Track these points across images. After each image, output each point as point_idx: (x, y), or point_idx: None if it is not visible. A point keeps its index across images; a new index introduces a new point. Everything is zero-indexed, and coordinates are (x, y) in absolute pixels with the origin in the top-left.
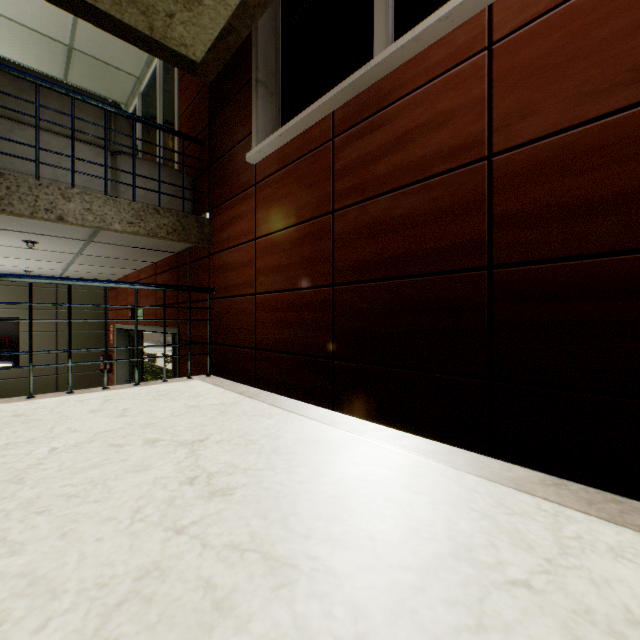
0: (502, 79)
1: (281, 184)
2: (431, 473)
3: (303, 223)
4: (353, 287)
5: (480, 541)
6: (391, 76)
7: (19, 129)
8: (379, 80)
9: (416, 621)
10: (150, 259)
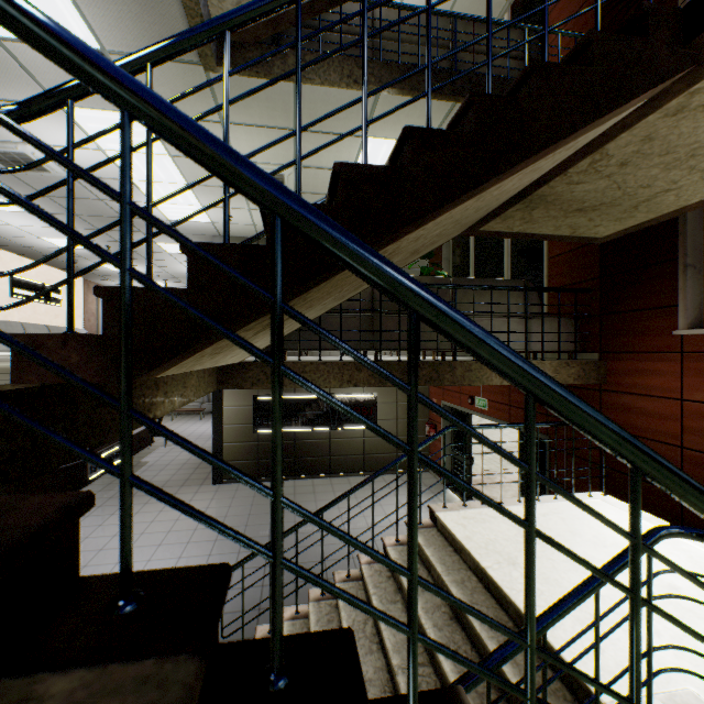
0: None
1: None
2: None
3: None
4: None
5: None
6: None
7: (479, 321)
8: None
9: None
10: None
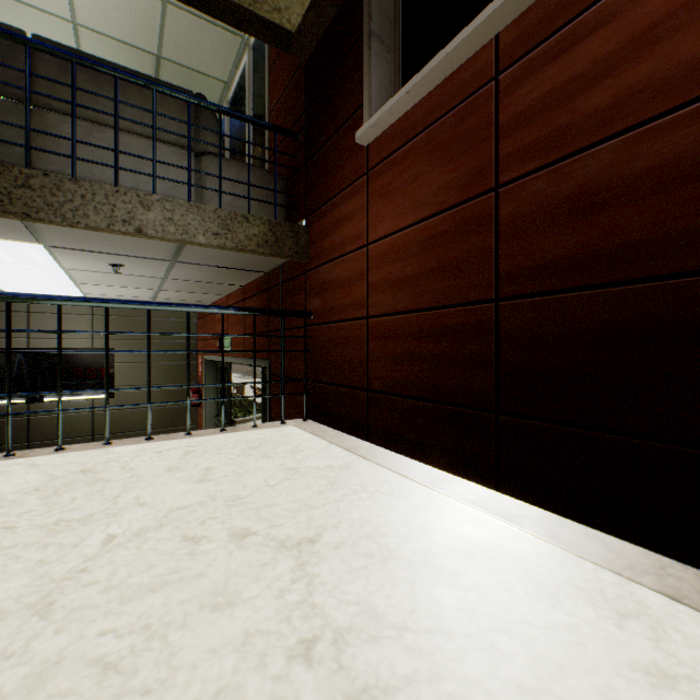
0: None
1: (406, 164)
2: None
3: (442, 213)
4: (536, 301)
5: None
6: None
7: (98, 131)
8: None
9: None
10: (238, 282)
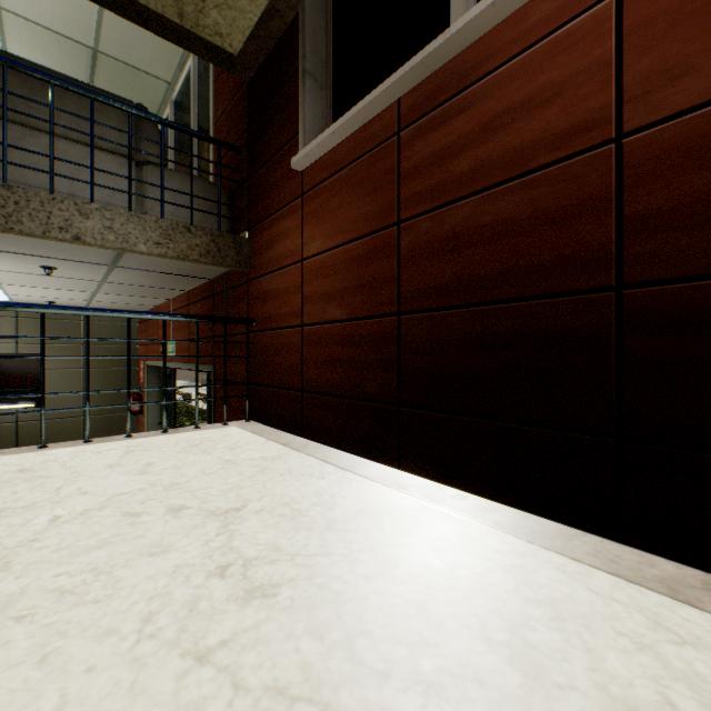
0: (638, 31)
1: (333, 193)
2: (544, 567)
3: (360, 239)
4: (425, 316)
5: (647, 695)
6: (476, 46)
7: (31, 136)
8: (459, 53)
9: None
10: (182, 287)
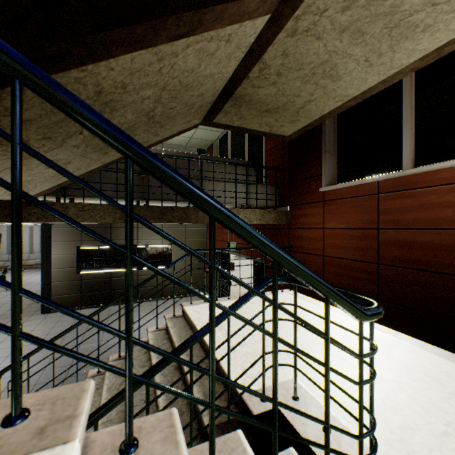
0: None
1: (342, 206)
2: (444, 364)
3: (357, 229)
4: (391, 268)
5: None
6: (415, 175)
7: (218, 184)
8: (408, 175)
9: (449, 403)
10: None
